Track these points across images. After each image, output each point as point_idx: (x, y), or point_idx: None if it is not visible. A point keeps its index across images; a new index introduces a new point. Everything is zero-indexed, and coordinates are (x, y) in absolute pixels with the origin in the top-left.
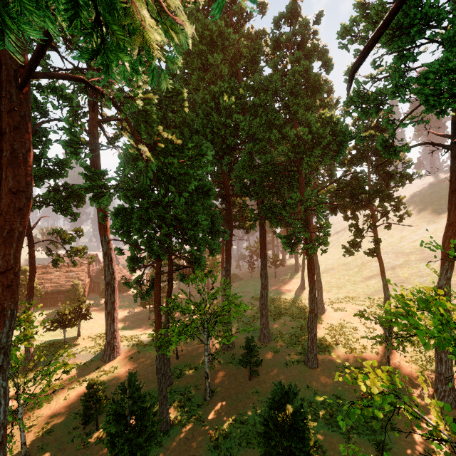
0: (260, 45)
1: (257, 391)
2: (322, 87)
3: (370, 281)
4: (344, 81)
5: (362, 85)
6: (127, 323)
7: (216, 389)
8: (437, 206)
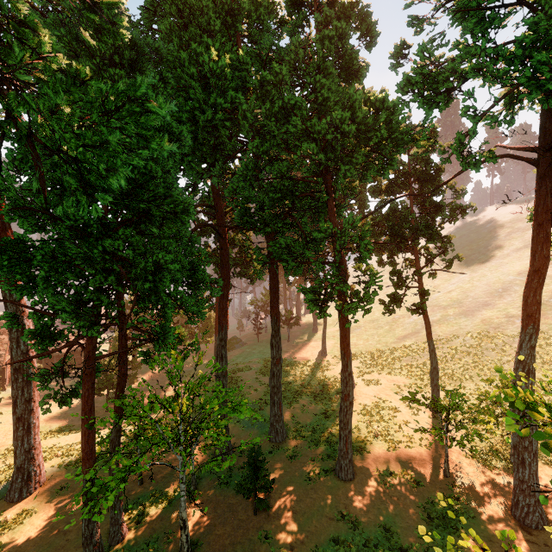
0: (271, 4)
1: (267, 535)
2: (361, 70)
3: (404, 342)
4: (389, 67)
5: (430, 53)
6: (71, 420)
7: (200, 539)
8: (469, 251)
